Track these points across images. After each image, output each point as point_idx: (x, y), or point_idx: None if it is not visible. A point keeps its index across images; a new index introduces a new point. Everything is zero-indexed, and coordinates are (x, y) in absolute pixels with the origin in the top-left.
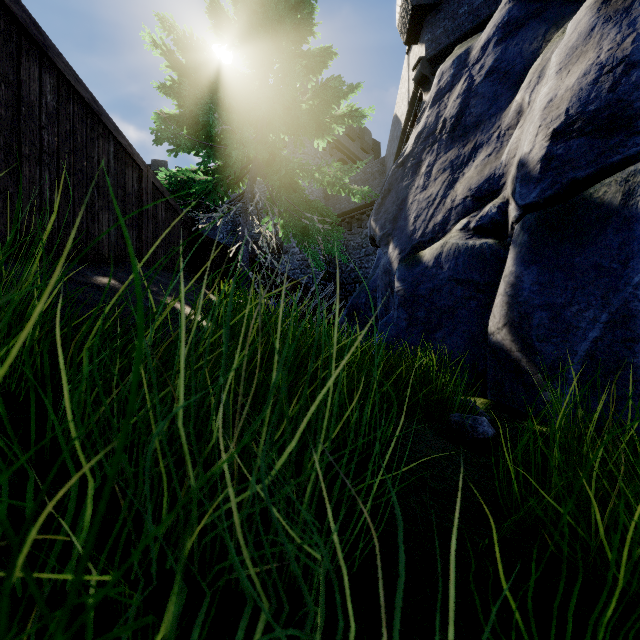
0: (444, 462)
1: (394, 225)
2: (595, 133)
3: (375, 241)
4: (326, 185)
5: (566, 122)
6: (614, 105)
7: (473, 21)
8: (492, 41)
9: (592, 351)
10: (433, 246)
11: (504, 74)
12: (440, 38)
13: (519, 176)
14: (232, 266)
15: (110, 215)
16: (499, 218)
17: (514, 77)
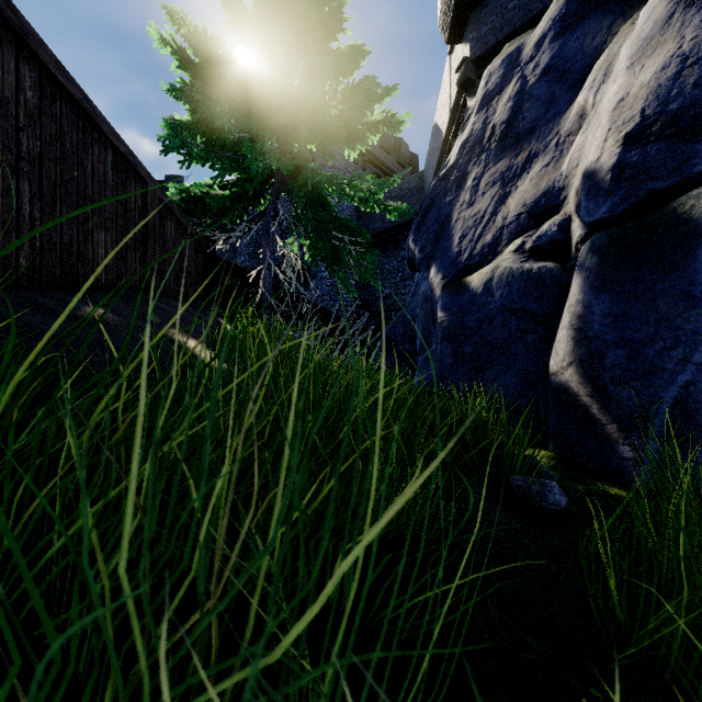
0: (510, 546)
1: (436, 246)
2: (678, 136)
3: (414, 264)
4: (358, 201)
5: (642, 124)
6: (701, 103)
7: (524, 16)
8: (548, 36)
9: (682, 398)
10: (482, 270)
11: (563, 73)
12: (487, 36)
13: (585, 188)
14: (253, 293)
15: (107, 234)
16: (560, 238)
17: (574, 76)
